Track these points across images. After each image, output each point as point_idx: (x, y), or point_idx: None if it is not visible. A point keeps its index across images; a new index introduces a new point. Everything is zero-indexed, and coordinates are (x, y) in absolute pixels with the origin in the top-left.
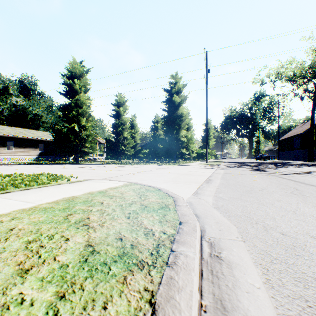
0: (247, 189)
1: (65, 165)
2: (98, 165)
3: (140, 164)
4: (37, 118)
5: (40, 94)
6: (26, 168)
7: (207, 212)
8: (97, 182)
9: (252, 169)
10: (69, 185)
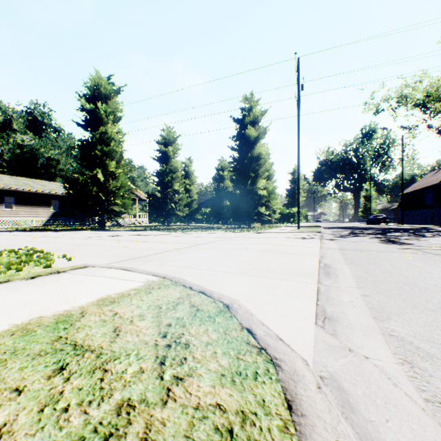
0: (439, 299)
1: (82, 231)
2: (131, 232)
3: (196, 231)
4: (52, 164)
5: (56, 130)
6: (16, 237)
7: None
8: (89, 277)
9: (380, 240)
10: (18, 287)
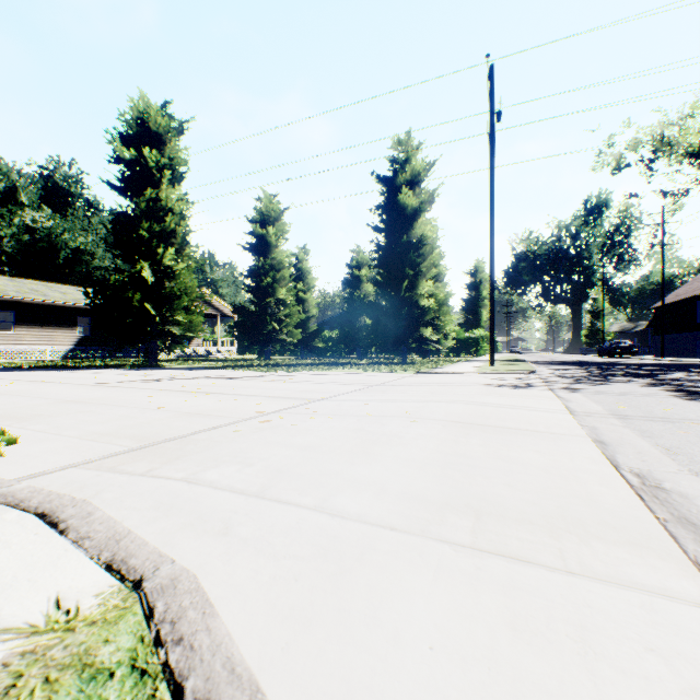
0: None
1: (114, 370)
2: (197, 372)
3: (313, 369)
4: (82, 258)
5: (90, 205)
6: None
7: None
8: None
9: (671, 391)
10: None
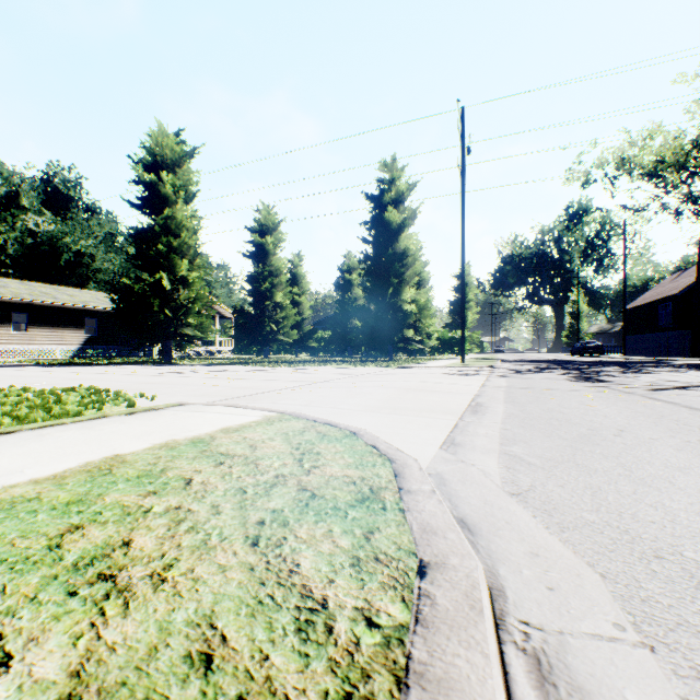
0: (580, 431)
1: (140, 366)
2: (214, 367)
3: (311, 365)
4: (83, 261)
5: (89, 208)
6: (48, 373)
7: (492, 509)
8: (197, 413)
9: (571, 377)
10: (124, 420)
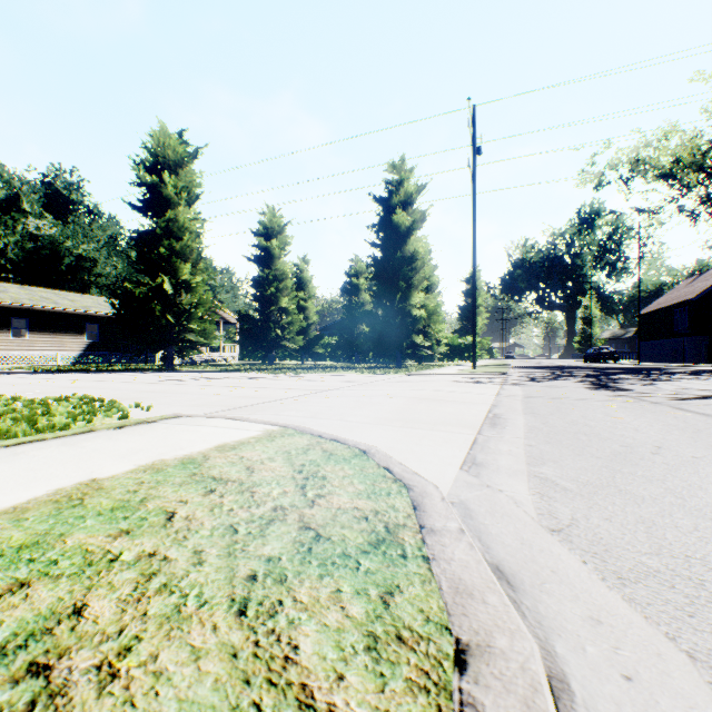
0: (613, 448)
1: (141, 373)
2: (217, 374)
3: (317, 372)
4: (85, 265)
5: (91, 212)
6: (45, 381)
7: (532, 552)
8: (192, 427)
9: (589, 385)
10: (111, 436)
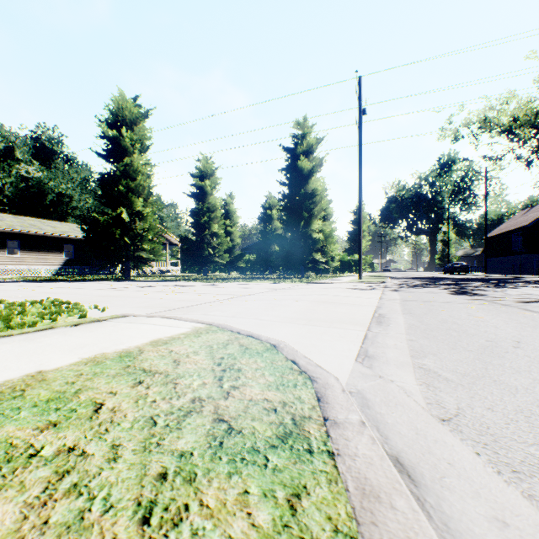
0: (481, 343)
1: (104, 282)
2: (162, 283)
3: (239, 281)
4: (63, 200)
5: (68, 160)
6: (29, 288)
7: (427, 443)
8: (134, 325)
9: (451, 291)
10: (66, 332)
